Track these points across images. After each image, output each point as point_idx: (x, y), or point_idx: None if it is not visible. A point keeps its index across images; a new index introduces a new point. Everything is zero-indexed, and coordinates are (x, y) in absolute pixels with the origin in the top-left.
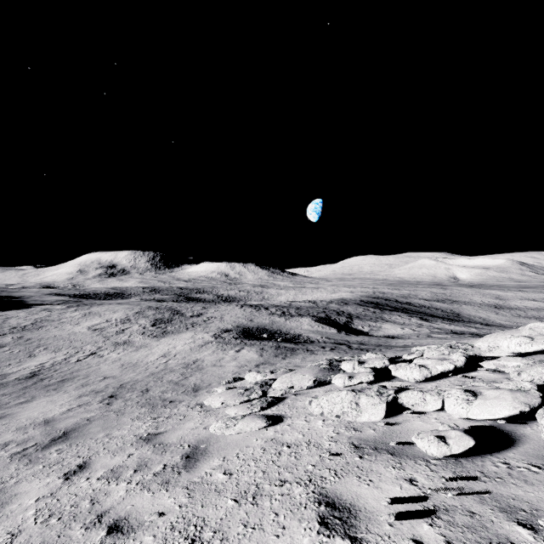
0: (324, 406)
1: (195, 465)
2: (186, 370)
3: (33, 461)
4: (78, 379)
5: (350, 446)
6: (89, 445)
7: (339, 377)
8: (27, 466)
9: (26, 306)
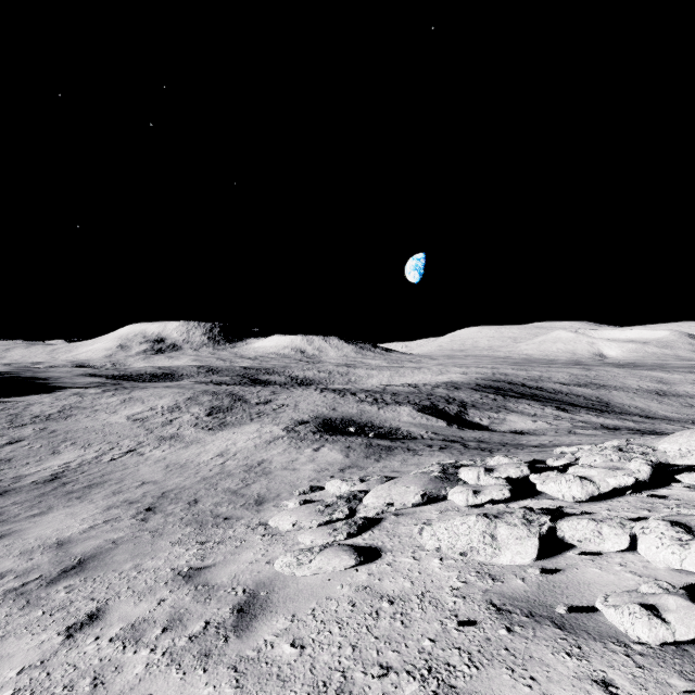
0: (442, 538)
1: (251, 626)
2: (248, 474)
3: (32, 602)
4: (110, 484)
5: (488, 608)
6: (110, 582)
7: (459, 492)
8: (23, 610)
9: (53, 389)
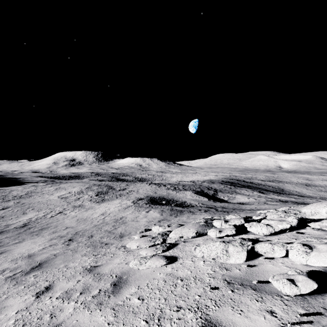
0: (204, 252)
1: (120, 291)
2: (116, 223)
3: (19, 282)
4: (51, 228)
5: (224, 282)
6: (54, 273)
7: (213, 231)
8: (15, 286)
9: (22, 183)
